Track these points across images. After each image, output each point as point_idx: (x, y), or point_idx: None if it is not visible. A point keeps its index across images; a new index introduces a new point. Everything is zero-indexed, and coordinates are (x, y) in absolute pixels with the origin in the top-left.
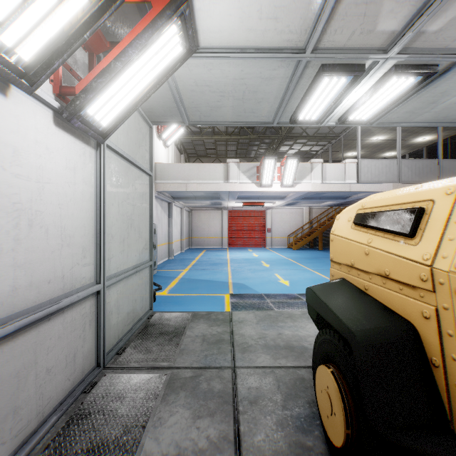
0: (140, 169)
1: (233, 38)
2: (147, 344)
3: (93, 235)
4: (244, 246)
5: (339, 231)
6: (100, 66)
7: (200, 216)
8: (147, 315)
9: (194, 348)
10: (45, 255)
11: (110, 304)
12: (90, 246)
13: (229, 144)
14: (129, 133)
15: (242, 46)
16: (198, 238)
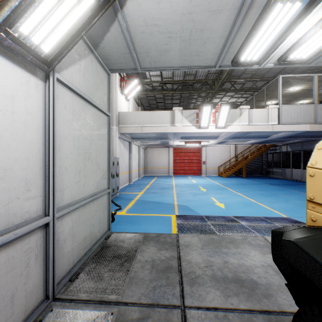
0: (97, 109)
1: None
2: (100, 269)
3: (41, 167)
4: (185, 174)
5: None
6: None
7: (153, 152)
8: (104, 236)
9: (143, 277)
10: None
11: (64, 233)
12: (36, 178)
13: (174, 99)
14: (86, 75)
15: None
16: (151, 168)
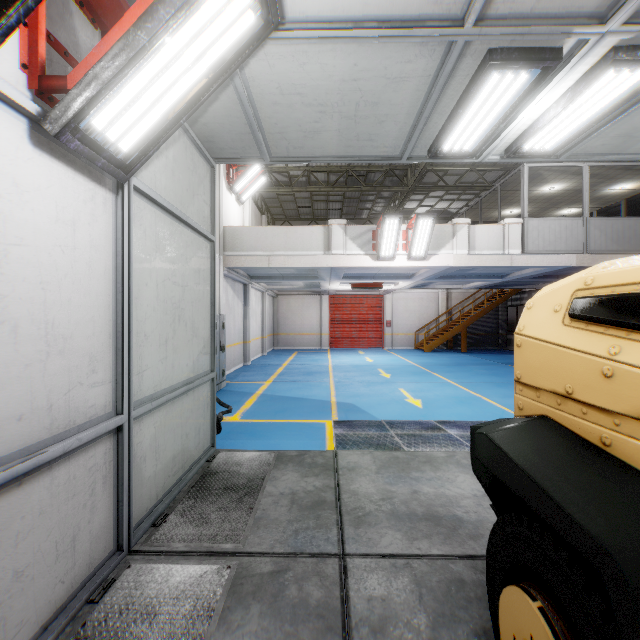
0: (194, 231)
1: (341, 2)
2: (203, 508)
3: (111, 334)
4: (353, 346)
5: (535, 329)
6: (110, 40)
7: (290, 304)
8: (205, 457)
9: (278, 517)
10: (12, 372)
11: (142, 445)
12: (104, 352)
13: (330, 200)
14: (176, 173)
15: (357, 18)
16: (287, 335)
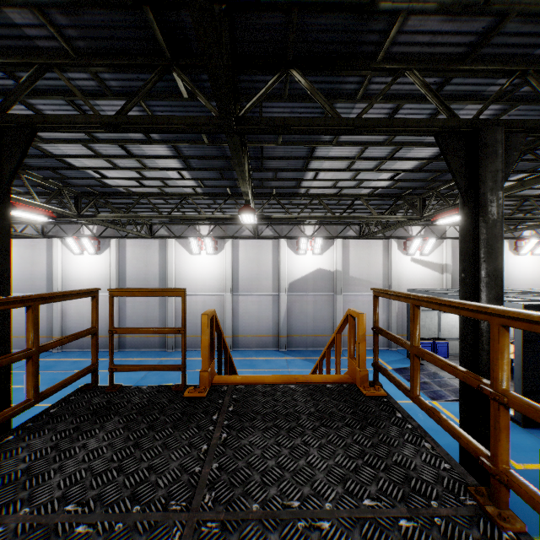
0: None
1: None
2: None
3: None
4: None
5: None
6: None
7: None
8: None
9: None
10: None
11: None
12: None
13: None
14: None
15: None
16: None
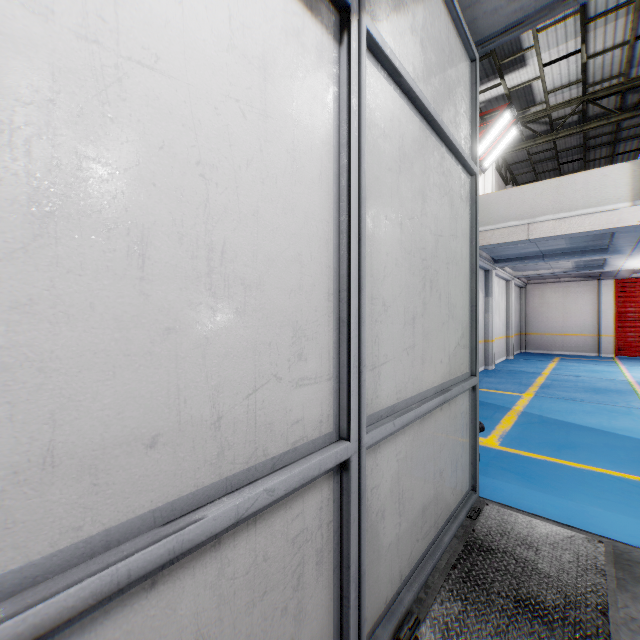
0: (449, 152)
1: None
2: (483, 637)
3: (329, 293)
4: None
5: None
6: None
7: (544, 295)
8: (465, 509)
9: None
10: (130, 340)
11: (379, 491)
12: (318, 324)
13: (620, 139)
14: (425, 49)
15: None
16: (539, 335)
